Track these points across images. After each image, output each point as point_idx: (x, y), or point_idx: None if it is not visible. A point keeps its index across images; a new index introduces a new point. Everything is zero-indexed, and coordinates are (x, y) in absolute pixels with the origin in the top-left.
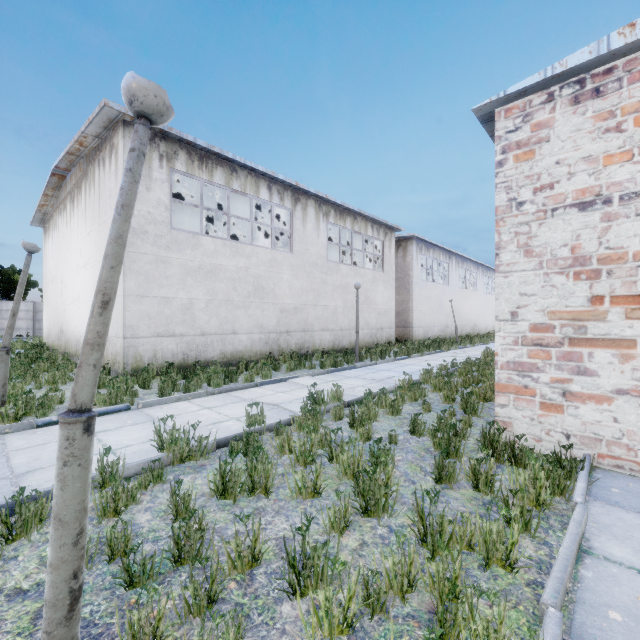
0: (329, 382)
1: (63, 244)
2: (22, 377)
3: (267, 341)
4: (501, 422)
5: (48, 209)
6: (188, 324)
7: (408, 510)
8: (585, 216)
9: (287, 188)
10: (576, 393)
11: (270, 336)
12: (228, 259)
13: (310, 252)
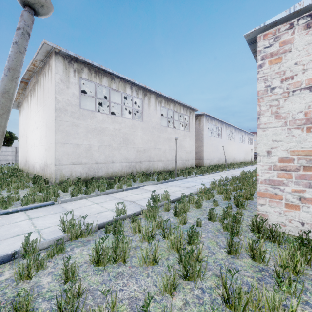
0: (162, 188)
1: (27, 117)
2: (1, 186)
3: (130, 166)
4: (261, 214)
5: (20, 100)
6: (89, 158)
7: (213, 275)
8: None
9: (140, 88)
10: (308, 198)
11: (131, 164)
12: (110, 124)
13: (152, 121)
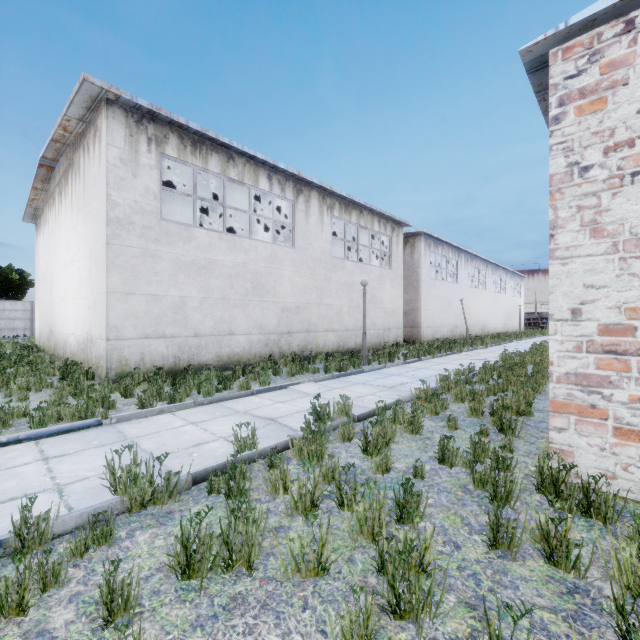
0: (334, 389)
1: (52, 240)
2: None
3: (267, 343)
4: (557, 450)
5: (39, 204)
6: (180, 324)
7: (459, 603)
8: None
9: (289, 178)
10: None
11: (270, 337)
12: (224, 254)
13: (313, 247)
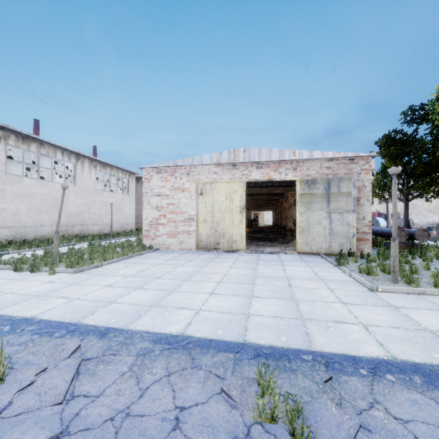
0: None
1: None
2: None
3: (61, 230)
4: (144, 244)
5: None
6: (16, 221)
7: None
8: (158, 198)
9: (73, 153)
10: (157, 235)
11: (63, 227)
12: (39, 189)
13: (86, 185)
